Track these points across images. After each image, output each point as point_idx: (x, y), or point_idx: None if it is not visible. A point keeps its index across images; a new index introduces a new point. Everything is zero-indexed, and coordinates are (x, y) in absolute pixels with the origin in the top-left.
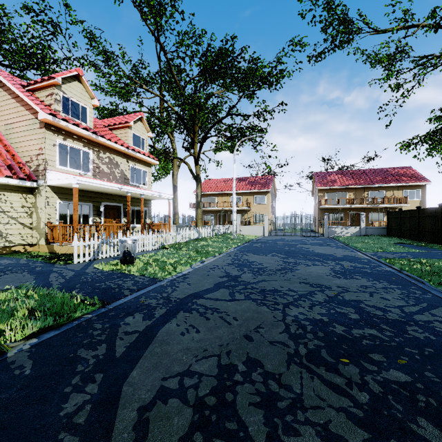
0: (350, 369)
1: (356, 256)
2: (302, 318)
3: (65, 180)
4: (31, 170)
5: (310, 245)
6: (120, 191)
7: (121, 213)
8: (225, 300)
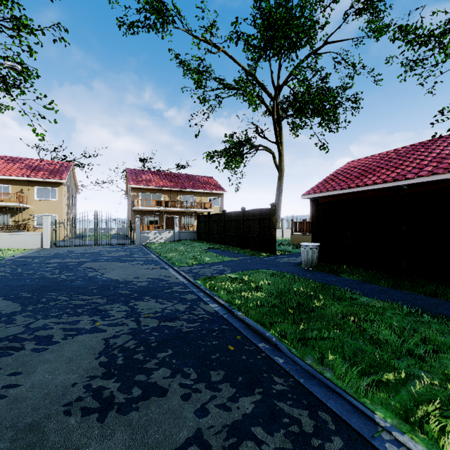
0: None
1: (167, 279)
2: None
3: None
4: None
5: (106, 262)
6: None
7: None
8: None
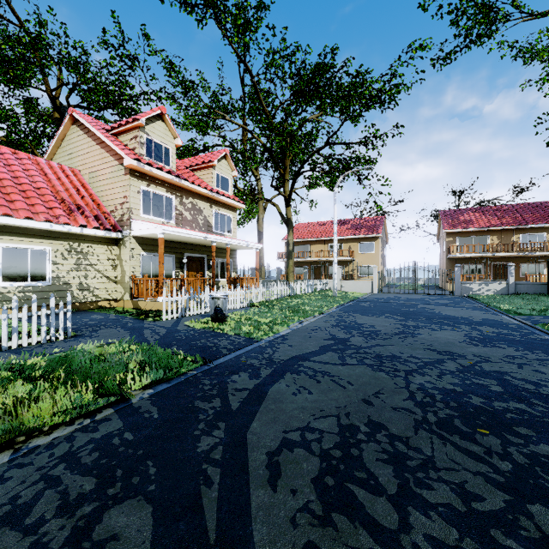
0: (490, 439)
1: (501, 320)
2: (430, 387)
3: (150, 230)
4: (116, 220)
5: (435, 305)
6: (204, 241)
7: (204, 265)
8: (335, 364)
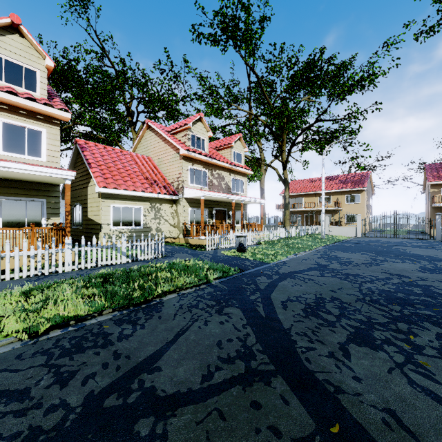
0: (395, 307)
1: None
2: (374, 288)
3: (195, 194)
4: (174, 188)
5: (409, 247)
6: (227, 199)
7: (225, 215)
8: (317, 276)
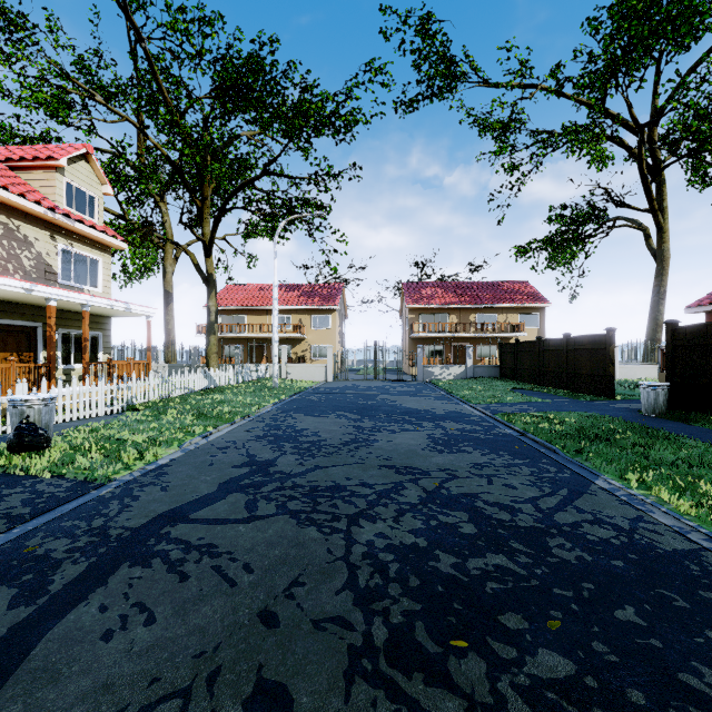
0: (470, 666)
1: (463, 412)
2: (382, 547)
3: None
4: None
5: (397, 395)
6: (30, 296)
7: (36, 341)
8: (234, 522)
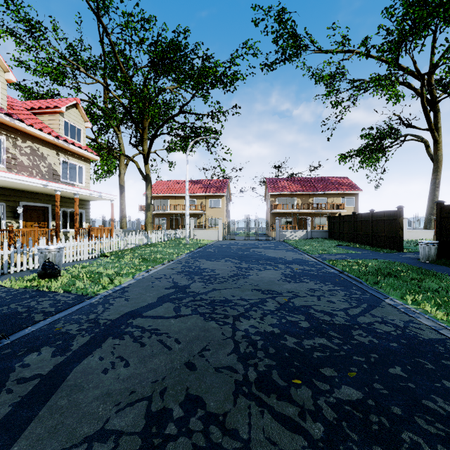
0: (303, 392)
1: (304, 259)
2: (253, 332)
3: None
4: None
5: (262, 249)
6: (46, 189)
7: (48, 215)
8: (168, 318)
